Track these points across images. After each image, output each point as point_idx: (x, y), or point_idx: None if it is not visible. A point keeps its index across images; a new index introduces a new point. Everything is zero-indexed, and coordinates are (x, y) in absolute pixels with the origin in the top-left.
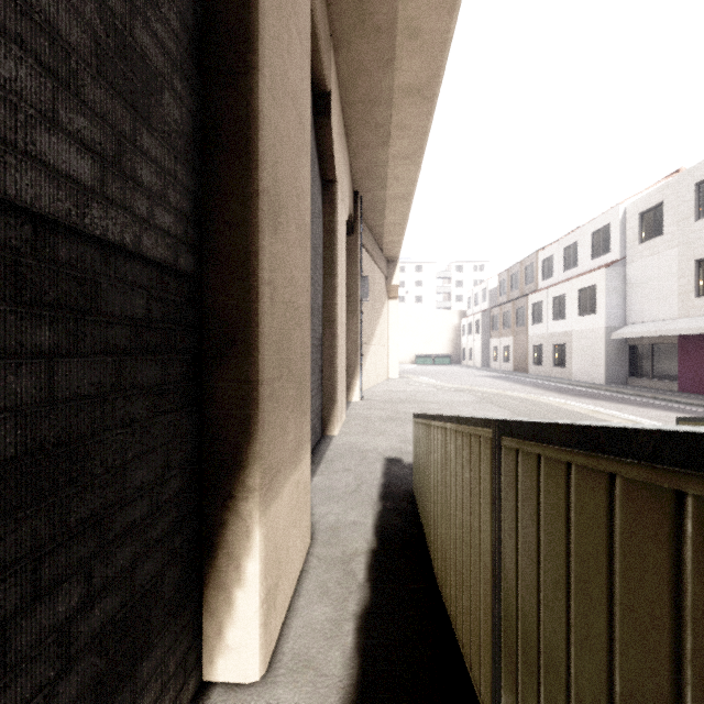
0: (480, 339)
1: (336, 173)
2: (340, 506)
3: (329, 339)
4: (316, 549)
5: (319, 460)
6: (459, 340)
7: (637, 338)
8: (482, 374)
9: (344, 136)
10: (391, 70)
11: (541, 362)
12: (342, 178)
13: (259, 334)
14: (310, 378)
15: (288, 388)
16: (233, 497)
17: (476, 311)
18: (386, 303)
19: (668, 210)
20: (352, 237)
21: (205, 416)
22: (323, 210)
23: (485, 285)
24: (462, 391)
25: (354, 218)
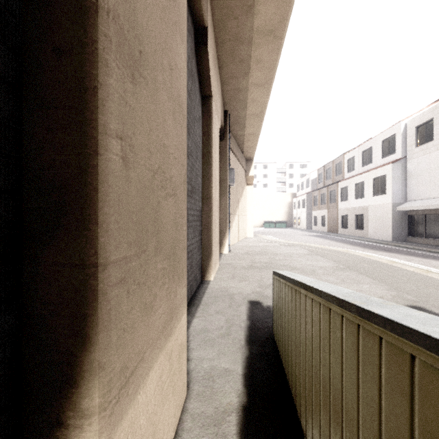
0: (305, 211)
1: (211, 90)
2: (214, 350)
3: (207, 211)
4: (190, 404)
5: (198, 302)
6: (291, 212)
7: (414, 210)
8: (307, 234)
9: (218, 69)
10: (251, 15)
11: (347, 226)
12: (216, 97)
13: (99, 201)
14: (192, 240)
15: (156, 262)
16: (63, 424)
17: (303, 193)
18: (245, 187)
19: (437, 124)
20: (223, 141)
21: (26, 312)
22: (203, 118)
23: (309, 176)
24: (297, 245)
25: (225, 129)
